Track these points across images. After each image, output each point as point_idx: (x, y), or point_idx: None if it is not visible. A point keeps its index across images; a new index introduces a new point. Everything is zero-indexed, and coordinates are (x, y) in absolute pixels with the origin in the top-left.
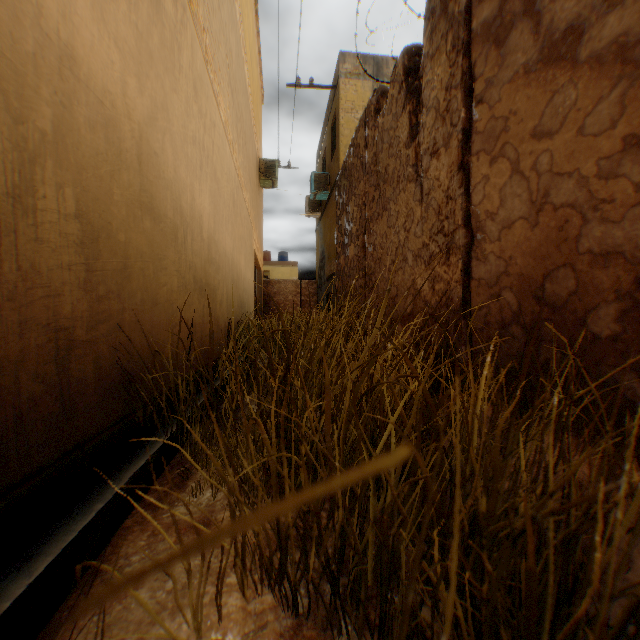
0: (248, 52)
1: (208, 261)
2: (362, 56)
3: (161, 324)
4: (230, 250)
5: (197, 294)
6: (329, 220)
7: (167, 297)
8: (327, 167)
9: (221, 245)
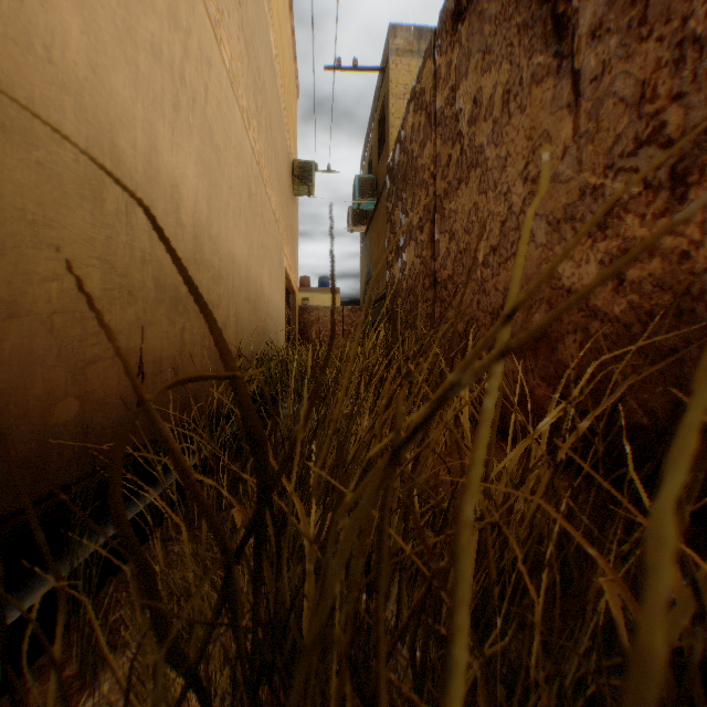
0: (275, 18)
1: (194, 261)
2: (417, 29)
3: (38, 357)
4: (243, 257)
5: (166, 309)
6: (376, 233)
7: (64, 304)
8: (374, 170)
9: (224, 245)
